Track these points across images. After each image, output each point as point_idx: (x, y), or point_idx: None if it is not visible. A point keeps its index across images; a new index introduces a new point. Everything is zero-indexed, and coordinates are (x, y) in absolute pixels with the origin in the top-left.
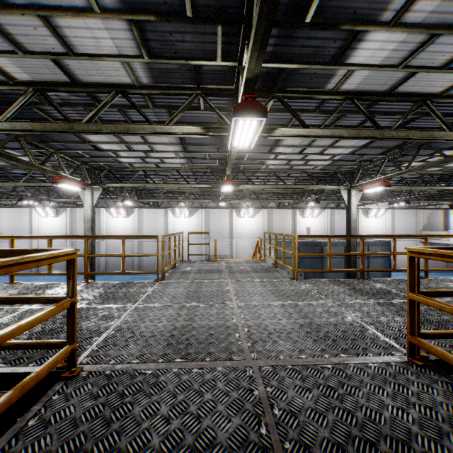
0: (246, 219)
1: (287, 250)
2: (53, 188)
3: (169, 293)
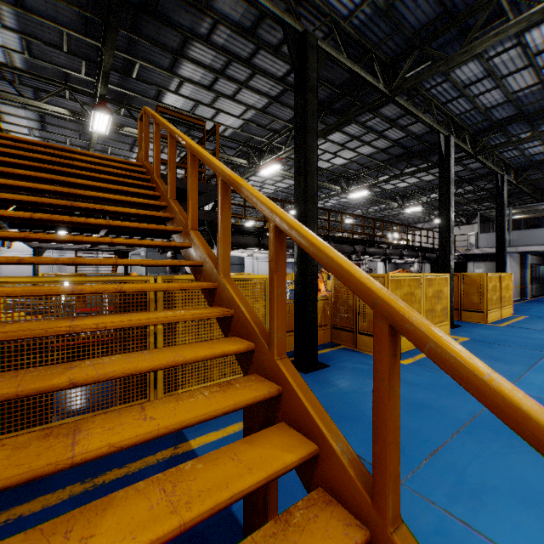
0: None
1: None
2: None
3: None
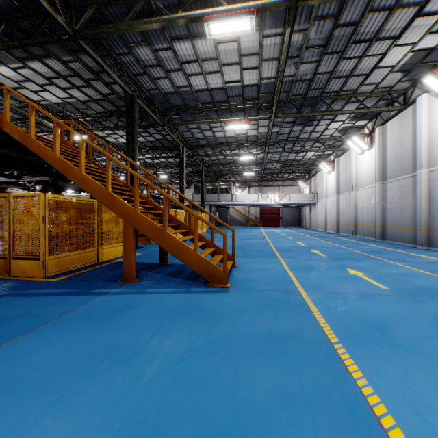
0: None
1: None
2: None
3: None
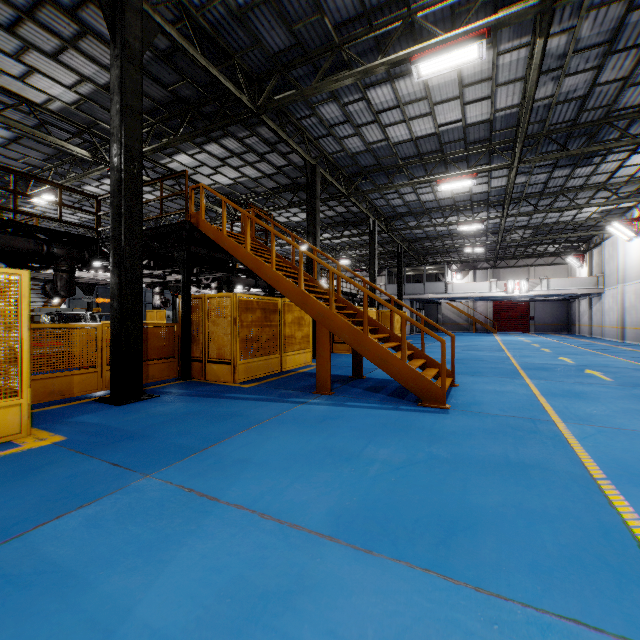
0: None
1: None
2: None
3: None
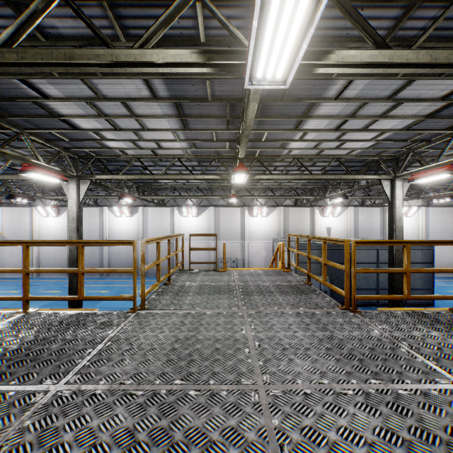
0: (259, 219)
1: (333, 263)
2: (48, 185)
3: (140, 345)
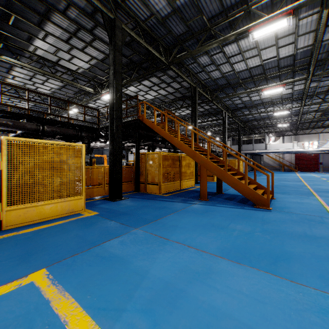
0: None
1: None
2: None
3: None
